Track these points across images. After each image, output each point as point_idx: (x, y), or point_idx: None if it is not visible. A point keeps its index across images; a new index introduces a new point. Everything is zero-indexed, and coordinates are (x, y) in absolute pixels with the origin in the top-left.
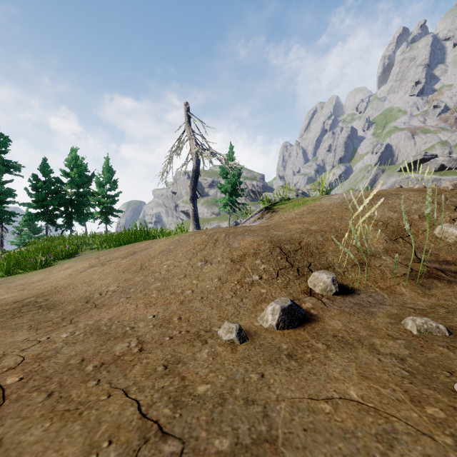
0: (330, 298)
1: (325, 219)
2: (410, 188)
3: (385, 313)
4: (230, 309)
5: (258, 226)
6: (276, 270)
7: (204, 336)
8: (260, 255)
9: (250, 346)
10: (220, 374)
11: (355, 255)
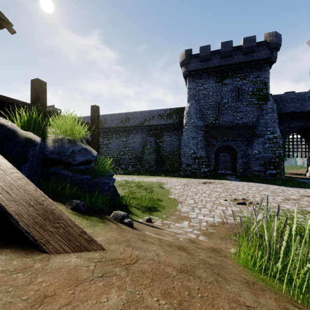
0: None
1: None
2: None
3: None
4: None
5: None
6: None
7: None
8: None
9: None
10: None
11: None
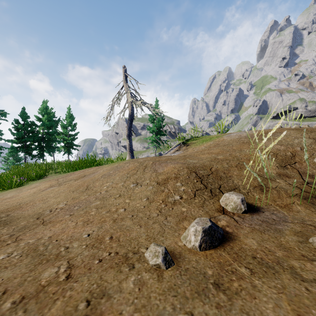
0: (240, 216)
1: (228, 150)
2: (288, 128)
3: (290, 230)
4: (157, 227)
5: (177, 156)
6: (193, 191)
7: (132, 259)
8: (180, 179)
9: (176, 272)
10: (145, 314)
11: (255, 178)
